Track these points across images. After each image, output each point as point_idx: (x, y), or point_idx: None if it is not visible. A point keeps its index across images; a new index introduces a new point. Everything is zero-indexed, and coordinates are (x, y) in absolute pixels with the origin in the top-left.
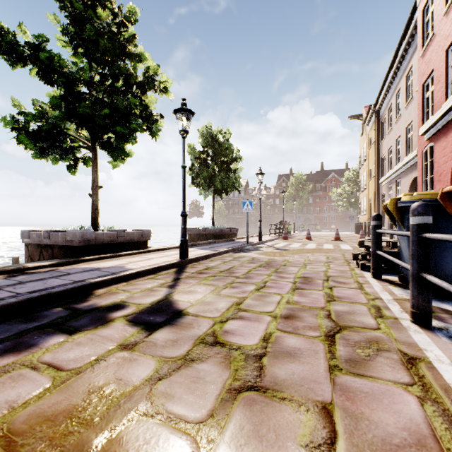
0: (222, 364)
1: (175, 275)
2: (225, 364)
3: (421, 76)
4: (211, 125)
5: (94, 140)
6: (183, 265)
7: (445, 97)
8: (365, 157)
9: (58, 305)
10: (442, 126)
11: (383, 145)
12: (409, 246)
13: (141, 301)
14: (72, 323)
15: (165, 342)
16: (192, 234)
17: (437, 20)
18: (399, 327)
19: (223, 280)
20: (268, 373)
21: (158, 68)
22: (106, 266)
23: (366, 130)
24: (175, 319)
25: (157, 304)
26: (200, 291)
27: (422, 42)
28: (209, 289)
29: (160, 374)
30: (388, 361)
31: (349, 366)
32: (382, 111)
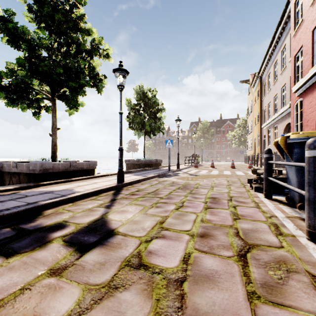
0: (145, 292)
1: (112, 197)
2: (147, 292)
3: (293, 51)
4: (143, 85)
5: (53, 93)
6: (120, 187)
7: (311, 65)
8: (251, 110)
9: (8, 225)
10: (309, 86)
11: (264, 101)
12: (296, 174)
13: (80, 220)
14: (13, 245)
15: (93, 266)
16: (129, 164)
17: (305, 9)
18: (299, 245)
19: (150, 200)
20: (189, 303)
21: (102, 39)
22: (59, 189)
23: (252, 90)
24: (106, 239)
25: (93, 224)
26: (131, 210)
27: (294, 26)
28: (138, 208)
29: (81, 308)
30: (301, 286)
31: (266, 293)
32: (263, 77)
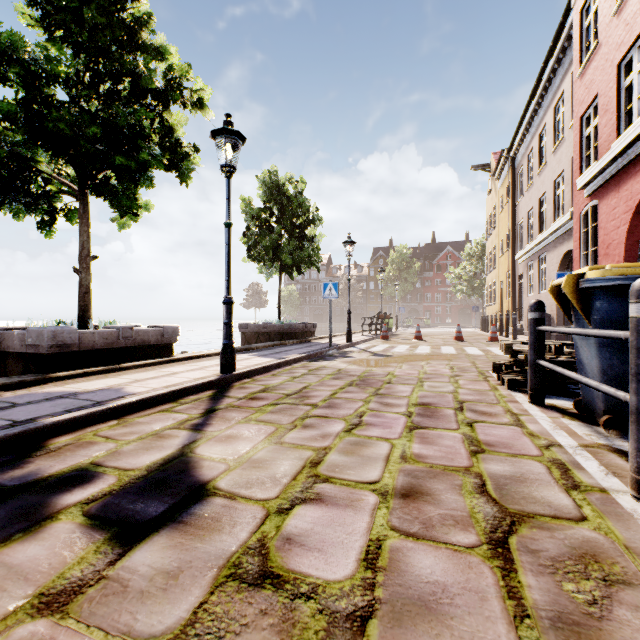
0: None
1: (209, 404)
2: None
3: (579, 105)
4: (276, 169)
5: (83, 182)
6: (227, 383)
7: (615, 134)
8: (494, 224)
9: None
10: (611, 176)
11: (520, 207)
12: (599, 353)
13: (132, 461)
14: None
15: (149, 581)
16: (247, 333)
17: (603, 22)
18: (619, 512)
19: (290, 411)
20: None
21: (189, 69)
22: (91, 389)
23: (495, 186)
24: (187, 507)
25: (160, 469)
26: (248, 436)
27: (580, 56)
28: (264, 431)
29: None
30: None
31: None
32: (519, 158)
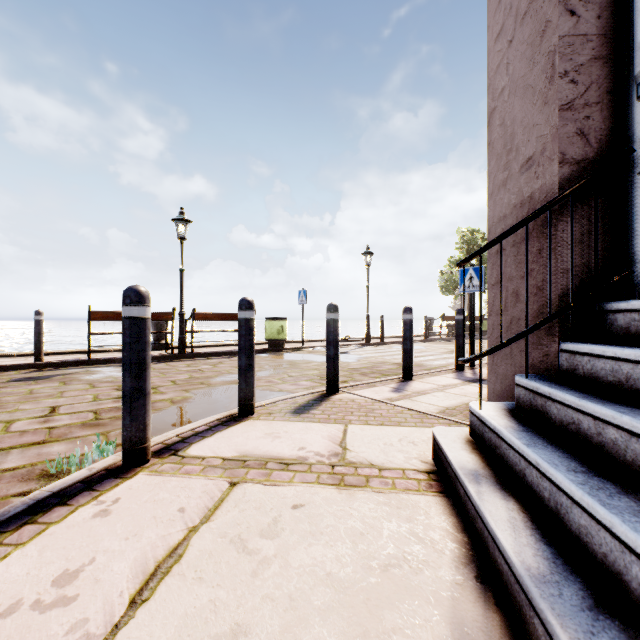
0: None
1: None
2: None
3: None
4: None
5: None
6: None
7: None
8: None
9: None
10: None
11: None
12: None
13: None
14: None
15: None
16: None
17: None
18: None
19: None
20: None
21: None
22: None
23: None
24: None
25: None
26: None
27: None
28: None
29: None
30: None
31: None
32: None
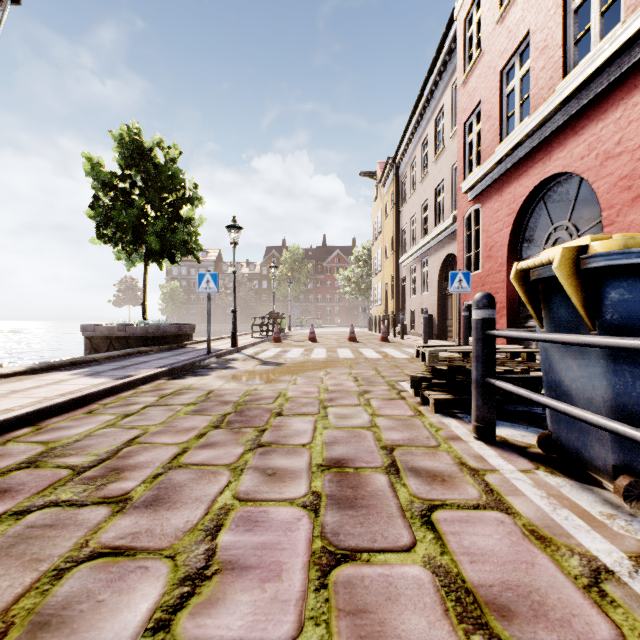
0: None
1: None
2: None
3: (463, 112)
4: (139, 126)
5: None
6: None
7: (499, 139)
8: (380, 229)
9: None
10: (495, 179)
11: (403, 213)
12: (613, 375)
13: None
14: None
15: None
16: (95, 337)
17: (487, 30)
18: None
19: (41, 541)
20: None
21: None
22: None
23: (381, 193)
24: None
25: None
26: None
27: (463, 65)
28: None
29: None
30: None
31: None
32: (403, 167)
